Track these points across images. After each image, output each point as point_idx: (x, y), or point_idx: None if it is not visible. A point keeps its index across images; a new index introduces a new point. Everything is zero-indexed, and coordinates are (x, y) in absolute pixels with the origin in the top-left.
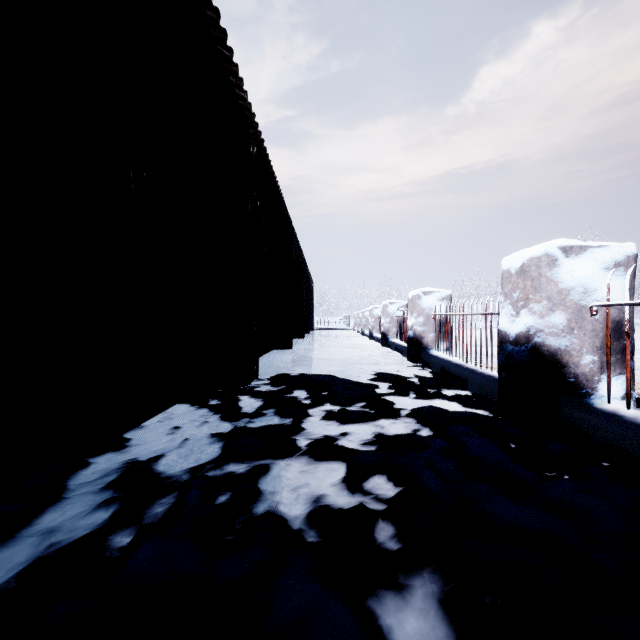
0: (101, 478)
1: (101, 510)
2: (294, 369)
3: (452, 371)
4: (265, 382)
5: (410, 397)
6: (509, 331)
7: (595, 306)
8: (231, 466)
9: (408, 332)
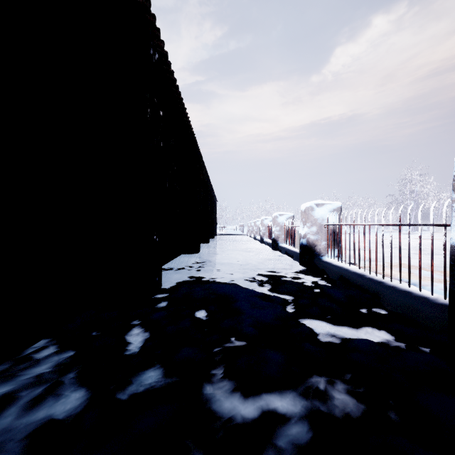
0: None
1: None
2: (198, 276)
3: (356, 282)
4: (166, 295)
5: (327, 320)
6: None
7: None
8: None
9: (301, 240)
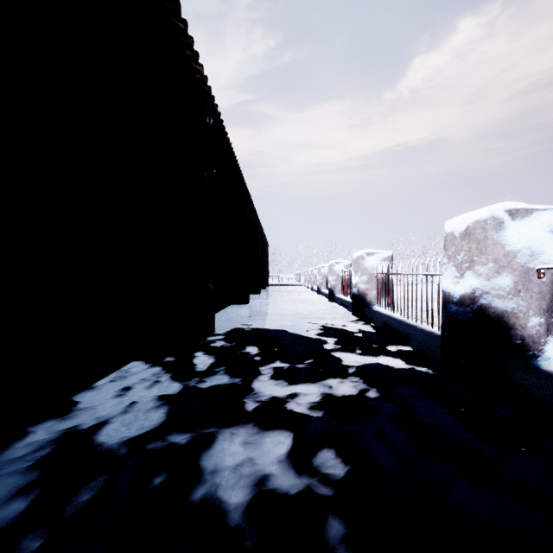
0: (33, 453)
1: (20, 498)
2: (249, 324)
3: (394, 327)
4: (220, 337)
5: (356, 353)
6: (453, 292)
7: (543, 269)
8: (174, 436)
9: (353, 289)
